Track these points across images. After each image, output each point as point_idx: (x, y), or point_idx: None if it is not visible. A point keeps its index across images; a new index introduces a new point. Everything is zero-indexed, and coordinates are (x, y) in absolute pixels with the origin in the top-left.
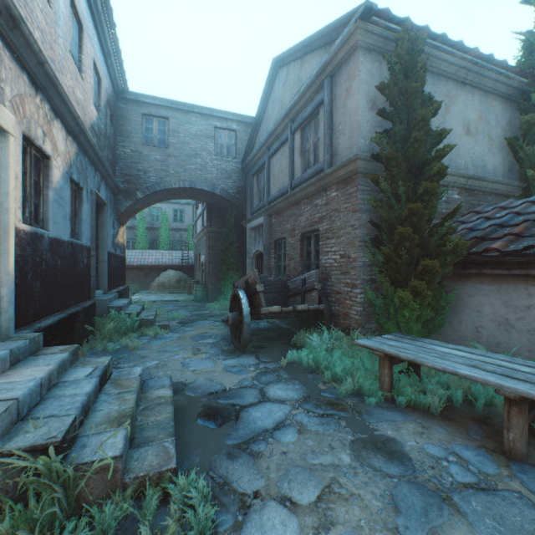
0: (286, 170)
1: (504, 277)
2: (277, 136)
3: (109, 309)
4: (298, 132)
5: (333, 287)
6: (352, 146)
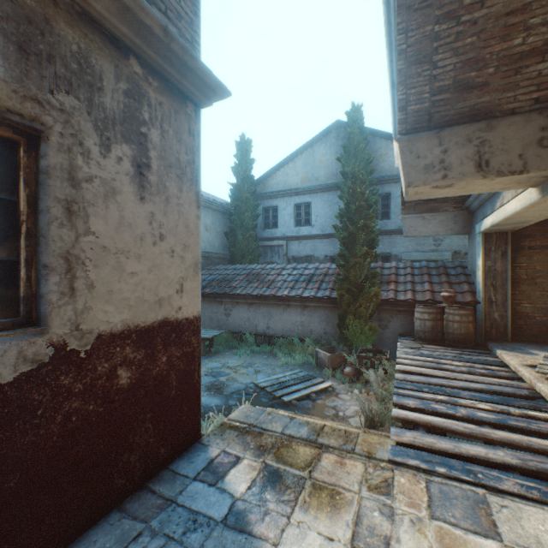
0: None
1: (212, 301)
2: None
3: None
4: None
5: None
6: None
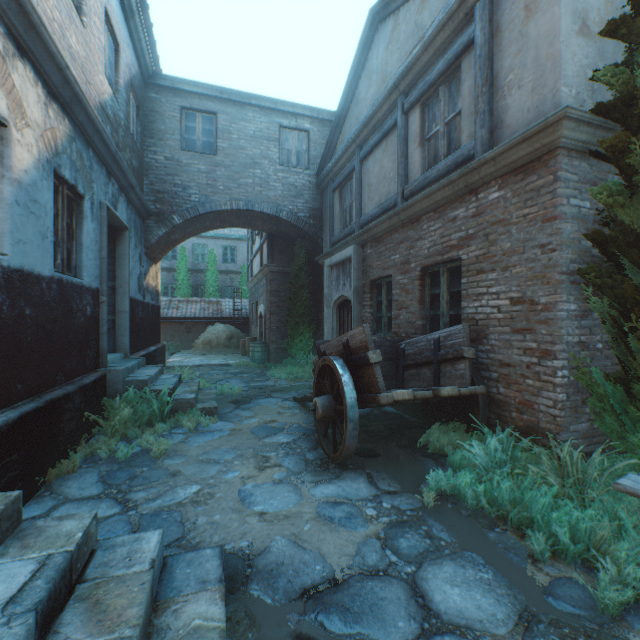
0: (392, 174)
1: None
2: (376, 125)
3: (126, 385)
4: (416, 109)
5: (494, 355)
6: (541, 103)
